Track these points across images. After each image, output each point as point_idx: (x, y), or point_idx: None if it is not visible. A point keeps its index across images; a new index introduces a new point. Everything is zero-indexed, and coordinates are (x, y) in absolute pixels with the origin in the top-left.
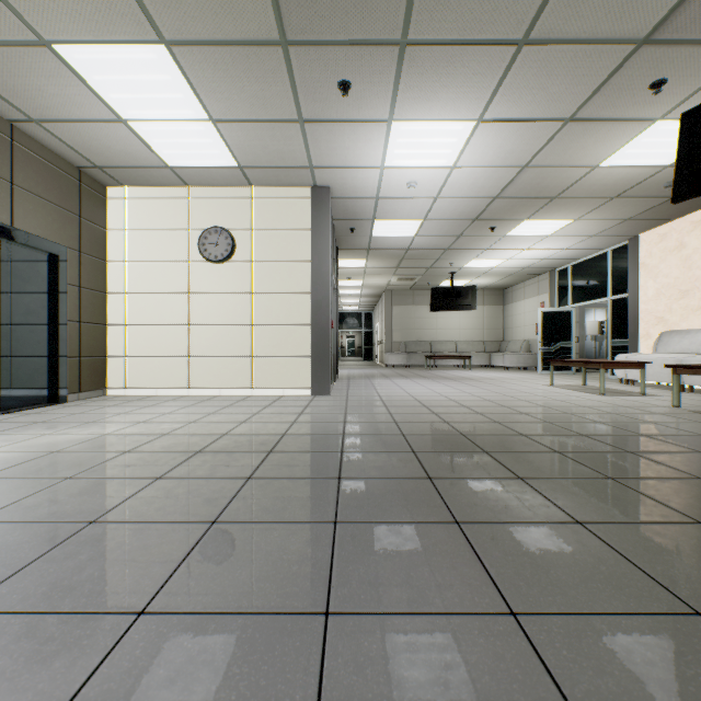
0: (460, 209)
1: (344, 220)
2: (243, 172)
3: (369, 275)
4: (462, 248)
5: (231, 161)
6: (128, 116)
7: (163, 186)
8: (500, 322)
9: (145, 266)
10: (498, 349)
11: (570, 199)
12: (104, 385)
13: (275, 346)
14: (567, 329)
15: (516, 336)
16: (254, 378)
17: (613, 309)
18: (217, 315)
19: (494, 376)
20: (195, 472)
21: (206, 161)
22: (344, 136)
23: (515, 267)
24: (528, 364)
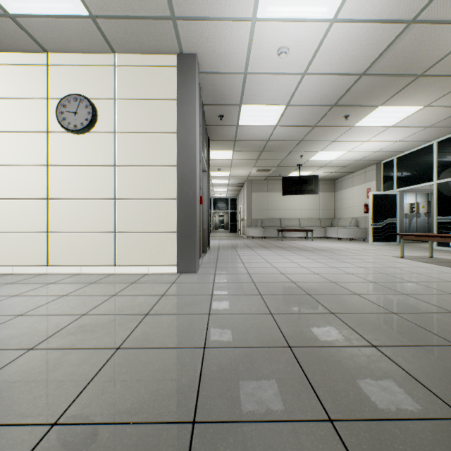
0: (323, 91)
1: (213, 105)
2: (99, 27)
3: (235, 167)
4: (314, 139)
5: (78, 4)
6: None
7: (19, 51)
8: (331, 204)
9: None
10: (331, 225)
11: (433, 78)
12: None
13: (139, 221)
14: (393, 208)
15: (345, 215)
16: (117, 255)
17: (440, 191)
18: (77, 189)
19: (337, 246)
20: None
21: (48, 4)
22: None
23: (350, 160)
24: (357, 236)
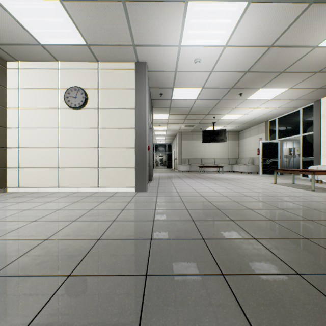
0: (224, 80)
1: (156, 88)
2: (90, 50)
3: (170, 123)
4: (221, 107)
5: (81, 39)
6: None
7: (42, 61)
8: (236, 149)
9: (31, 111)
10: (236, 162)
11: (290, 73)
12: (5, 185)
13: (112, 161)
14: (275, 152)
15: (245, 156)
16: (99, 181)
17: (304, 141)
18: (76, 142)
19: (237, 177)
20: None
21: (64, 39)
22: (154, 16)
23: (247, 119)
24: (253, 170)
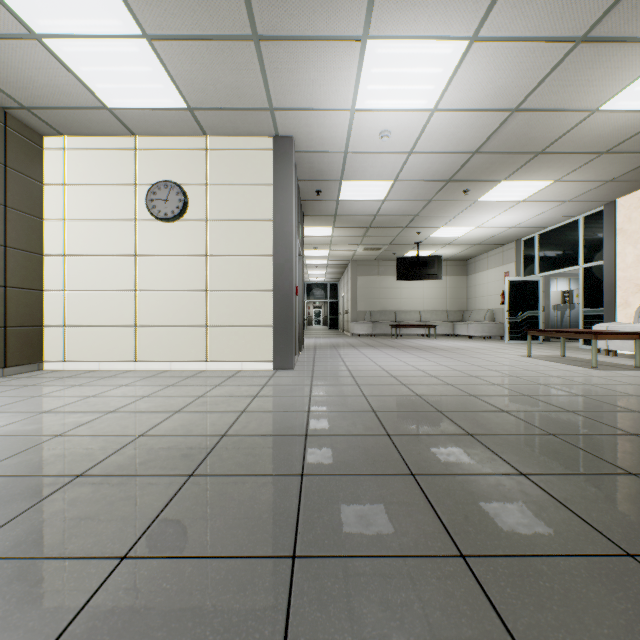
0: (435, 167)
1: (310, 181)
2: (194, 116)
3: (335, 245)
4: (431, 214)
5: (178, 100)
6: (41, 29)
7: (107, 135)
8: (462, 292)
9: (86, 225)
10: (461, 319)
11: (555, 155)
12: (40, 358)
13: (232, 315)
14: (535, 298)
15: (479, 306)
16: (209, 350)
17: (586, 277)
18: (167, 280)
19: (462, 345)
20: (34, 537)
21: (149, 100)
22: (309, 63)
23: (481, 237)
24: (493, 333)
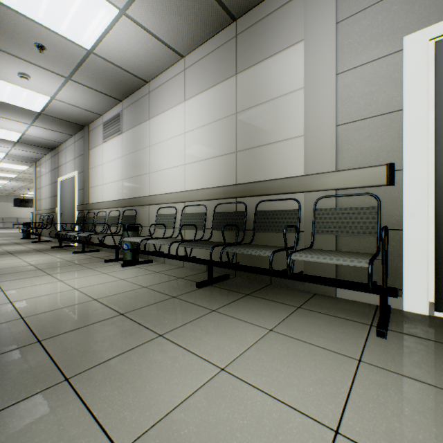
0: (15, 186)
1: None
2: None
3: None
4: (22, 190)
5: None
6: None
7: None
8: None
9: None
10: None
11: None
12: None
13: None
14: None
15: None
16: None
17: None
18: None
19: None
20: None
21: None
22: None
23: None
24: None
